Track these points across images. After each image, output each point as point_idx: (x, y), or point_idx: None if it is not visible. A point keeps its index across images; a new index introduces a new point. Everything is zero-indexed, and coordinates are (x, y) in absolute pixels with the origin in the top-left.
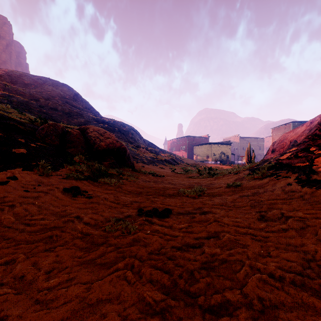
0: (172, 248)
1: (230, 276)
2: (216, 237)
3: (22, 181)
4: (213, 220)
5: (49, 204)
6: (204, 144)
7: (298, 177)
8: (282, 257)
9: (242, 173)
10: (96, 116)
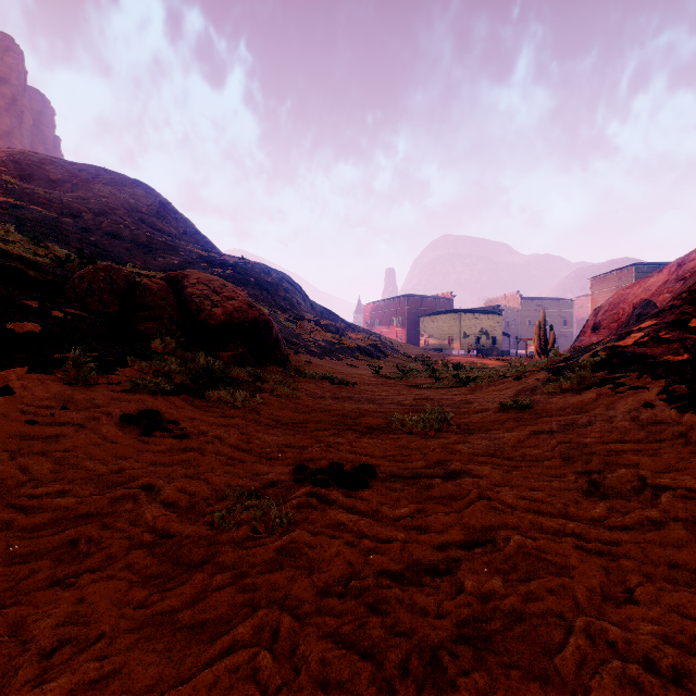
0: (380, 575)
1: (538, 665)
2: (488, 543)
3: (25, 399)
4: (477, 496)
5: (83, 454)
6: (444, 313)
7: (667, 388)
8: (666, 604)
9: (531, 377)
10: (206, 252)
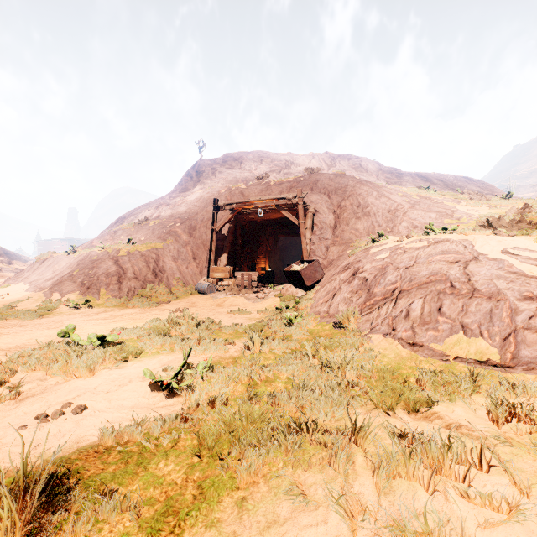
0: None
1: None
2: None
3: None
4: None
5: None
6: None
7: None
8: None
9: None
10: None
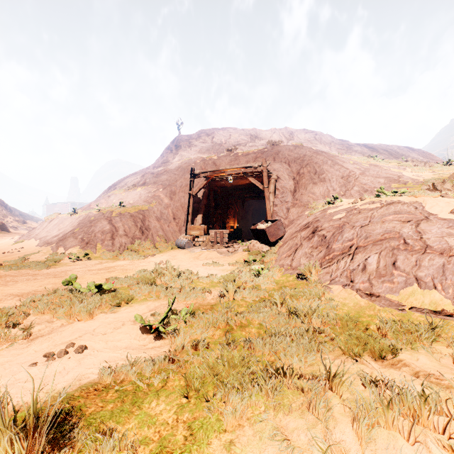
0: None
1: None
2: None
3: None
4: None
5: None
6: None
7: None
8: None
9: None
10: None
